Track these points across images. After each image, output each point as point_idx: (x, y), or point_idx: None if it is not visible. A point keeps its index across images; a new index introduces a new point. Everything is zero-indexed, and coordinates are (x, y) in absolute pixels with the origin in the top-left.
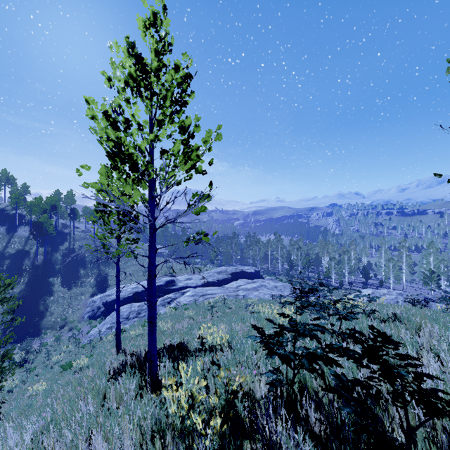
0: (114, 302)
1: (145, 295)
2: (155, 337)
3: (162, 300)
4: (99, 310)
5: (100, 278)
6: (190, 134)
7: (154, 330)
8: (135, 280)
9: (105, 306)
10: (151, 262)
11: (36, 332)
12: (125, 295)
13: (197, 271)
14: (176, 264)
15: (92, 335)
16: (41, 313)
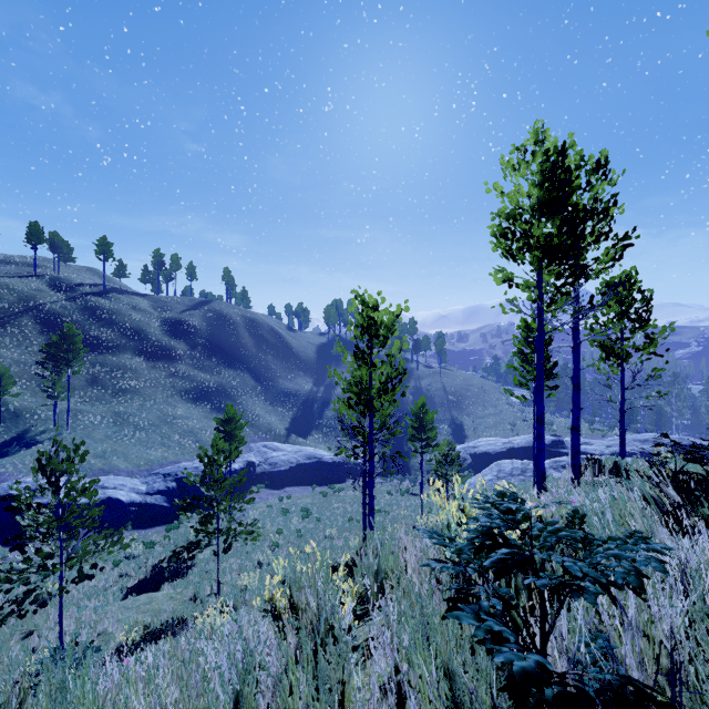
0: (485, 455)
1: (524, 454)
2: (624, 450)
3: (553, 462)
4: (465, 462)
5: (454, 426)
6: (653, 338)
7: (624, 446)
8: (500, 435)
9: (473, 458)
10: (622, 407)
11: (407, 471)
12: (497, 449)
13: (597, 434)
14: (557, 420)
15: (471, 484)
16: (407, 454)
